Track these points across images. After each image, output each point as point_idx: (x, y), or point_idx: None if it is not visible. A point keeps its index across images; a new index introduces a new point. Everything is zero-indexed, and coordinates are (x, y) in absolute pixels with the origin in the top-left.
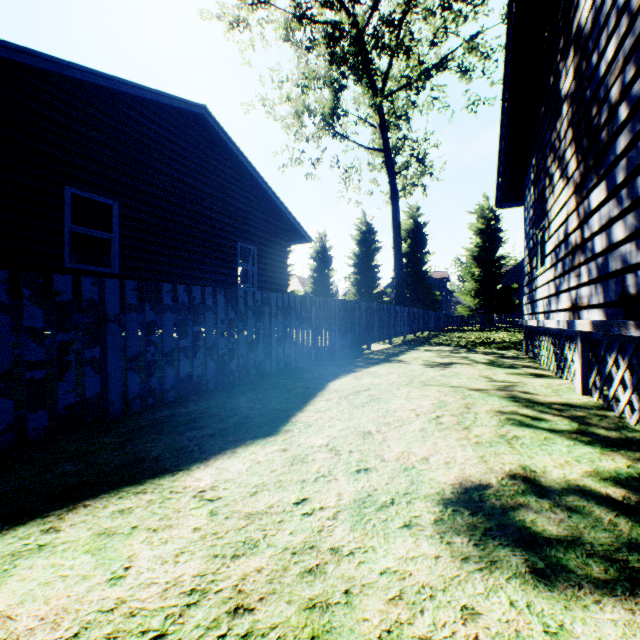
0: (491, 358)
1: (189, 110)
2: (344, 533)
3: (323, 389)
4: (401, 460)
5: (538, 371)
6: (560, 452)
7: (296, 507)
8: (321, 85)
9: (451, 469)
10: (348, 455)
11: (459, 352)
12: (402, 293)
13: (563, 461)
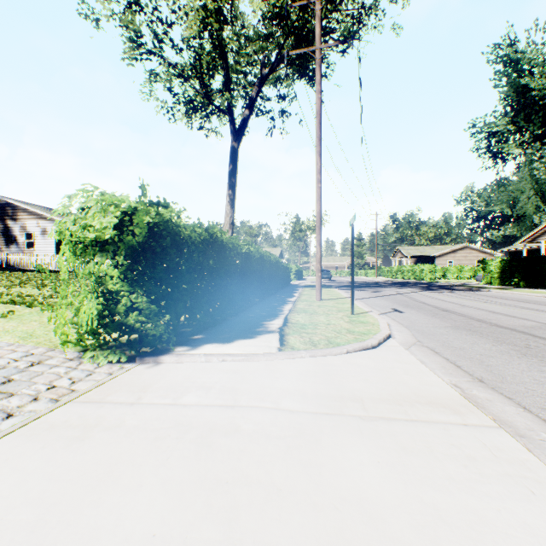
0: None
1: None
2: None
3: None
4: None
5: None
6: None
7: None
8: None
9: None
10: None
11: None
12: None
13: None
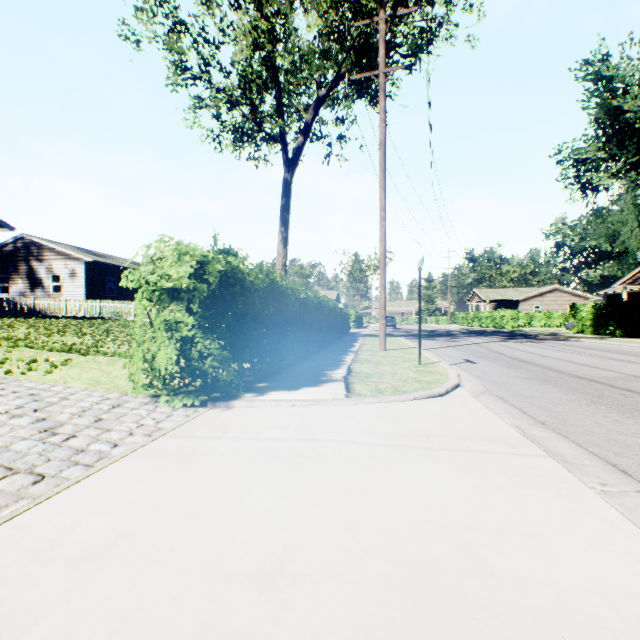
0: None
1: None
2: None
3: None
4: None
5: None
6: None
7: None
8: None
9: None
10: None
11: None
12: None
13: None
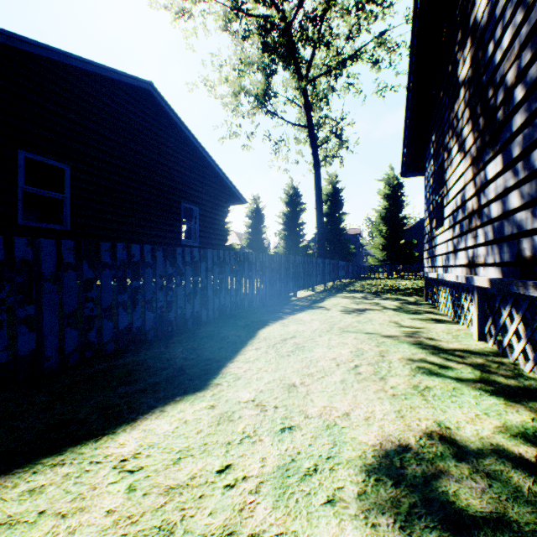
0: (398, 304)
1: (136, 85)
2: (266, 513)
3: (253, 337)
4: (324, 416)
5: (438, 316)
6: (469, 404)
7: (219, 477)
8: (255, 70)
9: (371, 426)
10: (273, 411)
11: (371, 298)
12: (323, 247)
13: (473, 415)
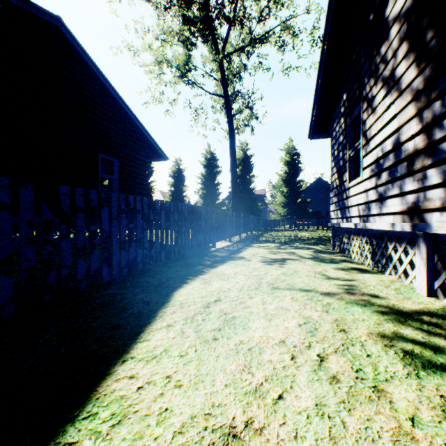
0: (312, 253)
1: (40, 16)
2: None
3: (166, 303)
4: None
5: (355, 265)
6: None
7: None
8: (177, 42)
9: None
10: None
11: (284, 248)
12: (237, 203)
13: None
